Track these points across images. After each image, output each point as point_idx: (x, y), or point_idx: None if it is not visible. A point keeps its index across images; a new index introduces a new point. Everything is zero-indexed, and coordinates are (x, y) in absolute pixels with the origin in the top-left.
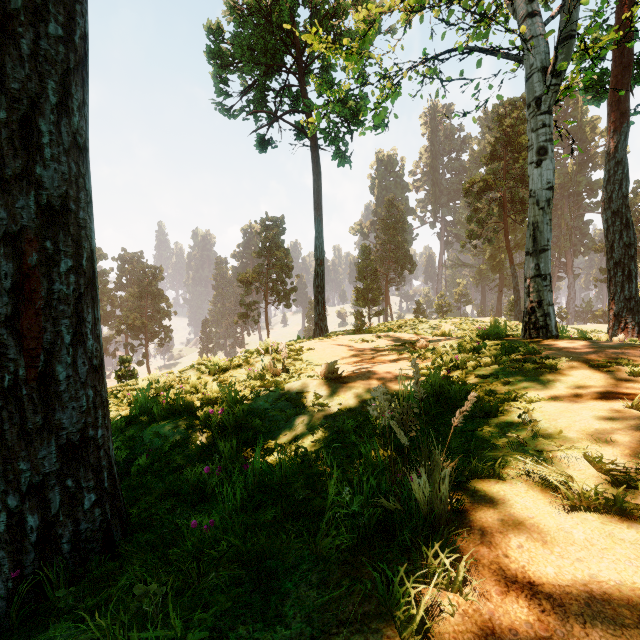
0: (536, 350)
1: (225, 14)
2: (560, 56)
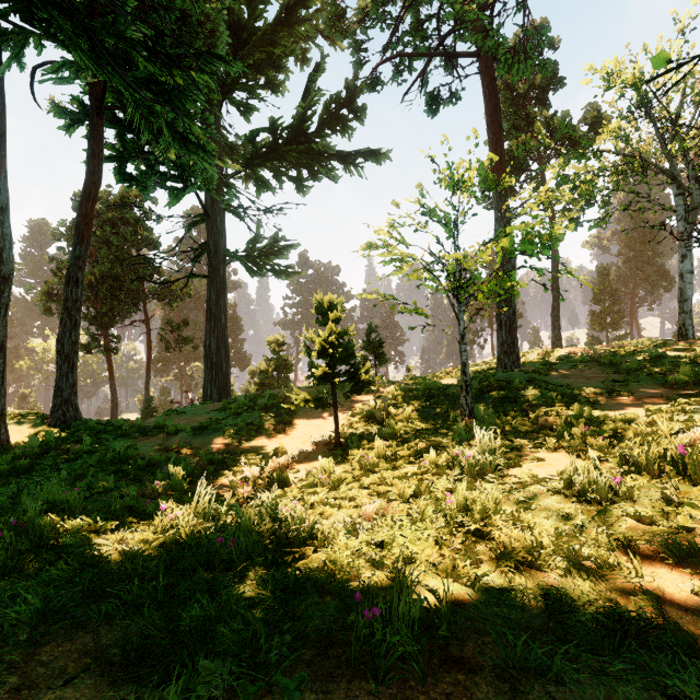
0: (663, 343)
1: (485, 143)
2: (690, 217)
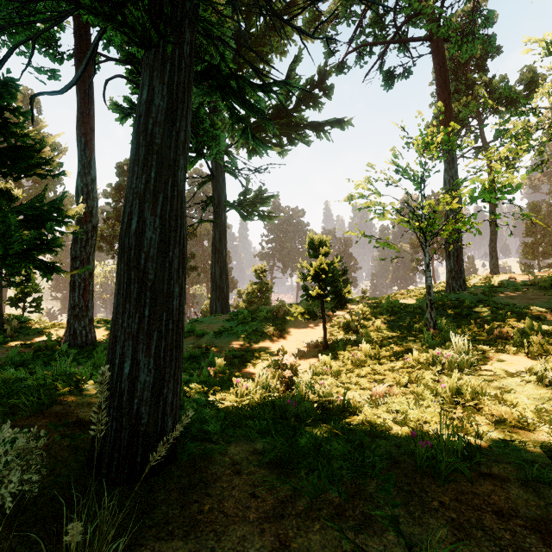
0: None
1: (430, 106)
2: None
